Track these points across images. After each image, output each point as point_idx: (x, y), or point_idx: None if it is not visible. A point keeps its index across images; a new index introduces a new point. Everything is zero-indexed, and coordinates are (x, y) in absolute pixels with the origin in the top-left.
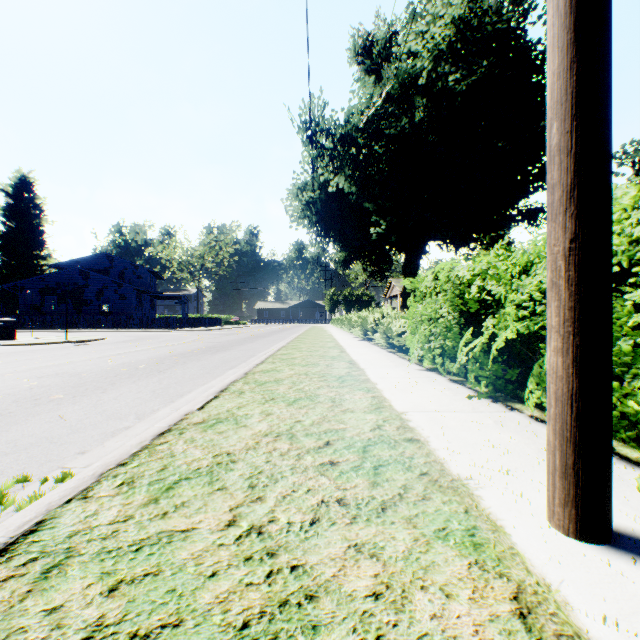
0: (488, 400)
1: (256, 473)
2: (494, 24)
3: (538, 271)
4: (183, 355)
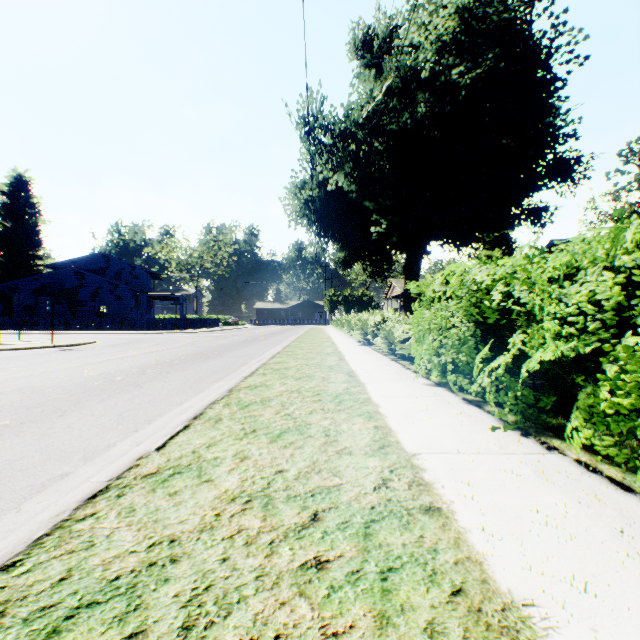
0: (516, 432)
1: (201, 590)
2: (500, 14)
3: (590, 276)
4: (169, 363)
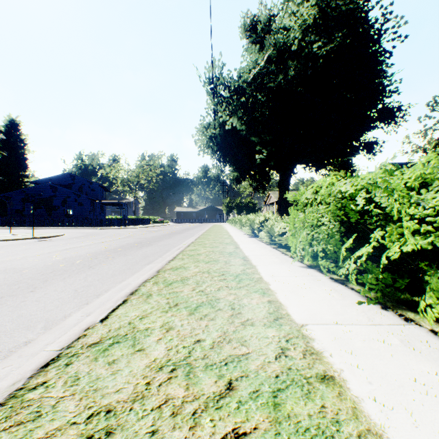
0: (377, 306)
1: None
2: (347, 5)
3: None
4: (115, 250)
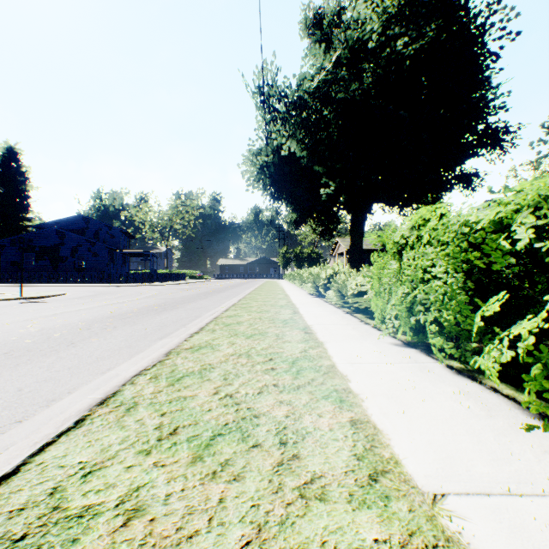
0: None
1: None
2: None
3: None
4: (122, 316)
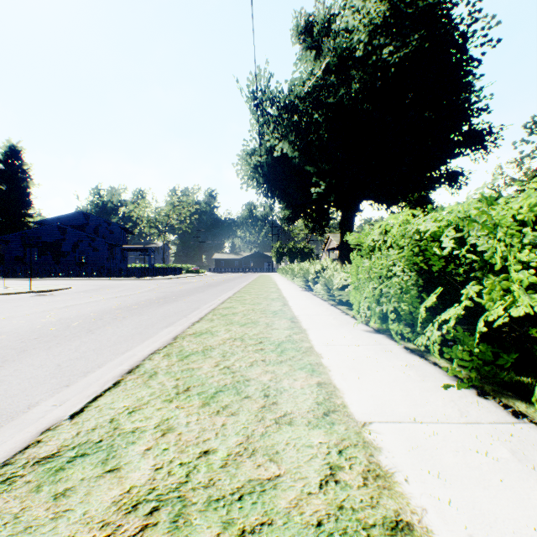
0: (472, 391)
1: None
2: None
3: None
4: (128, 308)
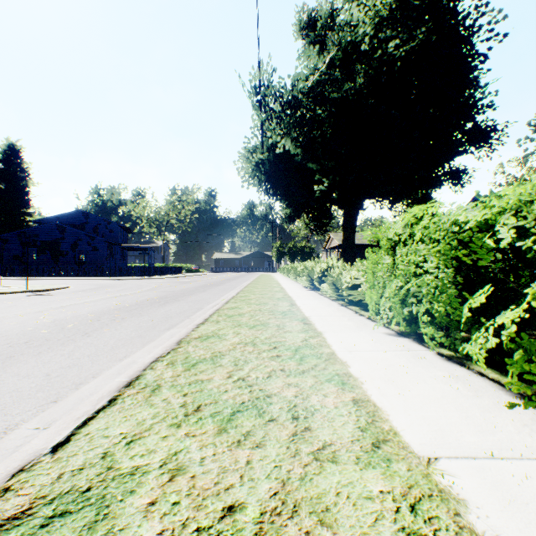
0: None
1: None
2: None
3: None
4: (128, 308)
